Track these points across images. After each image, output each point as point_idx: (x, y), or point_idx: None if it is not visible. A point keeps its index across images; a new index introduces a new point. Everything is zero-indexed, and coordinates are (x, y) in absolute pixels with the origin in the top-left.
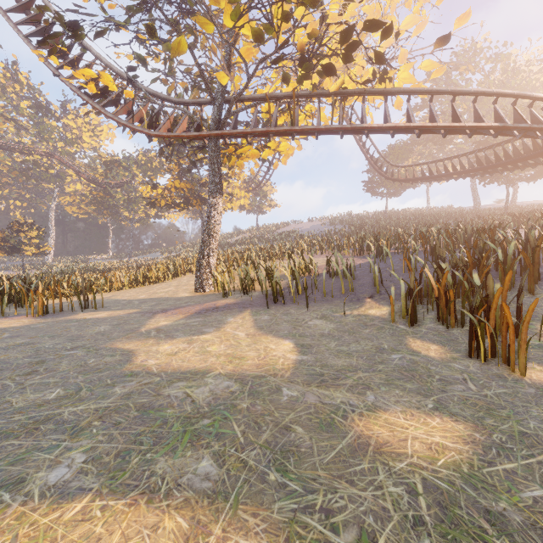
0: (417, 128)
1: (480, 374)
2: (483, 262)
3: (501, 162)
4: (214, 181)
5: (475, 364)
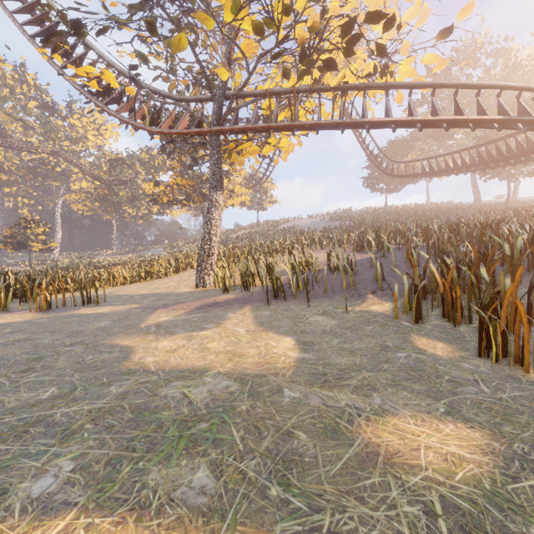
0: (419, 122)
1: (492, 375)
2: (489, 257)
3: (504, 157)
4: (214, 177)
5: (486, 364)
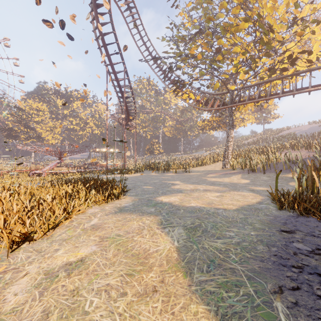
0: None
1: None
2: None
3: None
4: (230, 124)
5: None
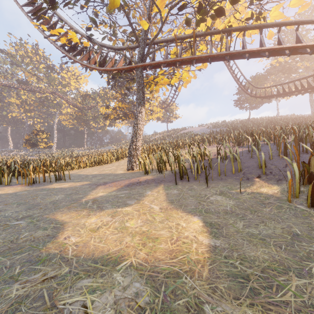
0: (288, 48)
1: None
2: None
3: None
4: (139, 97)
5: None
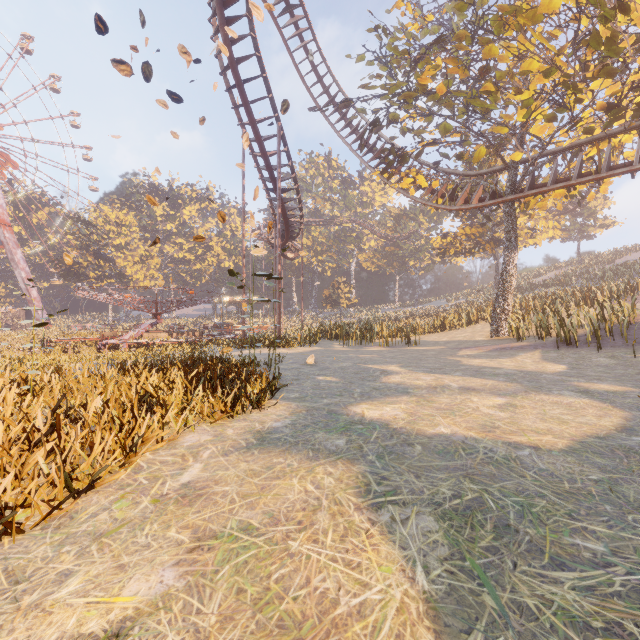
0: None
1: None
2: None
3: None
4: (508, 240)
5: None
